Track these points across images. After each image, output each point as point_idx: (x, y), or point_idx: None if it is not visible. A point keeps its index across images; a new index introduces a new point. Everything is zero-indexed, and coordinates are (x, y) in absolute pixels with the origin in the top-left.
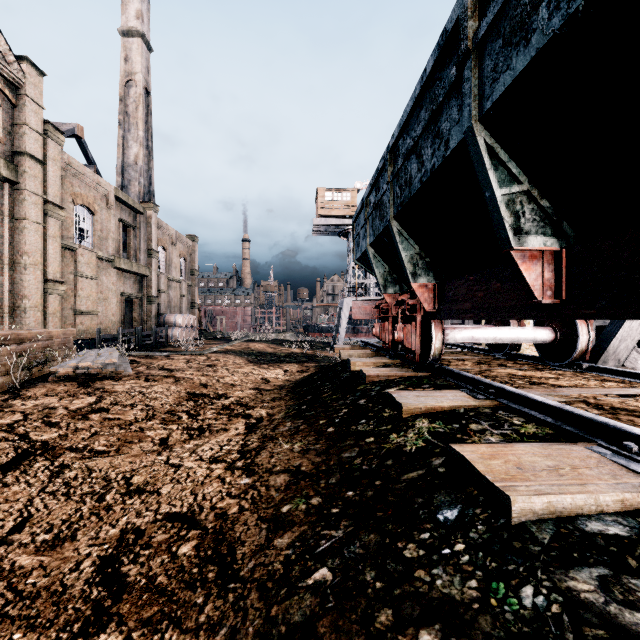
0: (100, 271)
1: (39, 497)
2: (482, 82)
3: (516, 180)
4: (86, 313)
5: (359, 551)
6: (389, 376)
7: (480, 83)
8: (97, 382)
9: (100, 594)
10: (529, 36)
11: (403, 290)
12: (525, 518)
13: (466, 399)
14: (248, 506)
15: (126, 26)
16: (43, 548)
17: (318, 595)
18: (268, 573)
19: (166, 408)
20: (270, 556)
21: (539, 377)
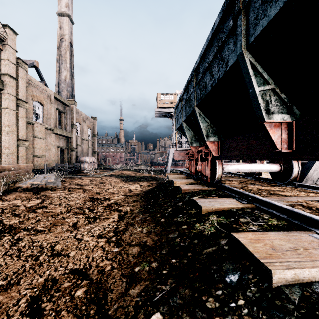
0: (46, 135)
1: (3, 258)
2: (248, 27)
3: (267, 82)
4: (39, 156)
5: (179, 301)
6: (194, 190)
7: (247, 27)
8: (43, 192)
9: None
10: None
11: (201, 144)
12: (280, 283)
13: (236, 203)
14: (116, 266)
15: (60, 11)
16: (0, 290)
17: None
18: (125, 313)
19: (77, 206)
20: (126, 301)
21: (273, 190)
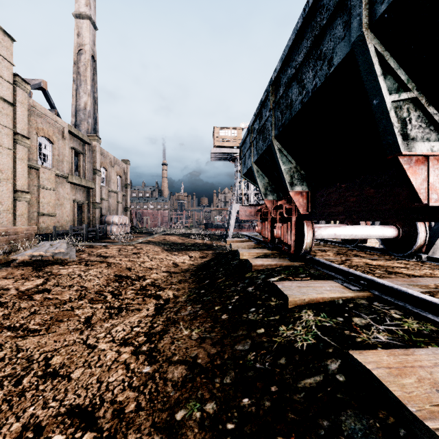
0: (57, 184)
1: None
2: None
3: (404, 88)
4: (47, 215)
5: None
6: (271, 265)
7: None
8: (48, 267)
9: None
10: None
11: (279, 197)
12: None
13: (342, 290)
14: (145, 404)
15: (78, 11)
16: None
17: None
18: None
19: (96, 289)
20: None
21: (391, 266)
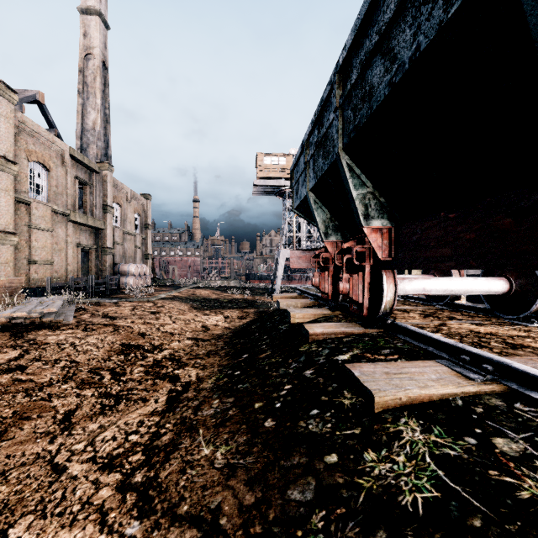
0: (55, 224)
1: None
2: None
3: None
4: (41, 263)
5: None
6: (336, 334)
7: None
8: (32, 332)
9: None
10: None
11: (345, 238)
12: None
13: (456, 379)
14: None
15: (85, 5)
16: None
17: None
18: None
19: (91, 365)
20: None
21: (509, 336)
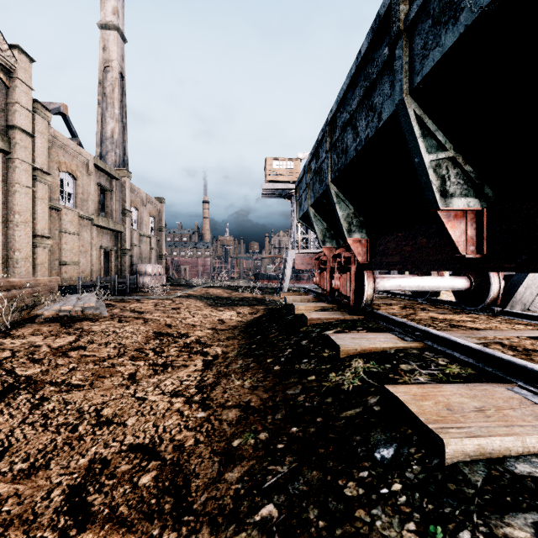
0: (81, 228)
1: (19, 428)
2: (412, 59)
3: (442, 147)
4: (69, 263)
5: (303, 488)
6: (327, 319)
7: (410, 60)
8: (77, 323)
9: (66, 523)
10: (458, 14)
11: (339, 244)
12: (457, 459)
13: (396, 341)
14: (203, 439)
15: (104, 20)
16: (19, 476)
17: (264, 532)
18: (219, 507)
19: (135, 346)
20: (221, 490)
21: (458, 320)
